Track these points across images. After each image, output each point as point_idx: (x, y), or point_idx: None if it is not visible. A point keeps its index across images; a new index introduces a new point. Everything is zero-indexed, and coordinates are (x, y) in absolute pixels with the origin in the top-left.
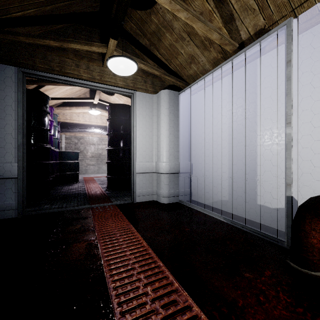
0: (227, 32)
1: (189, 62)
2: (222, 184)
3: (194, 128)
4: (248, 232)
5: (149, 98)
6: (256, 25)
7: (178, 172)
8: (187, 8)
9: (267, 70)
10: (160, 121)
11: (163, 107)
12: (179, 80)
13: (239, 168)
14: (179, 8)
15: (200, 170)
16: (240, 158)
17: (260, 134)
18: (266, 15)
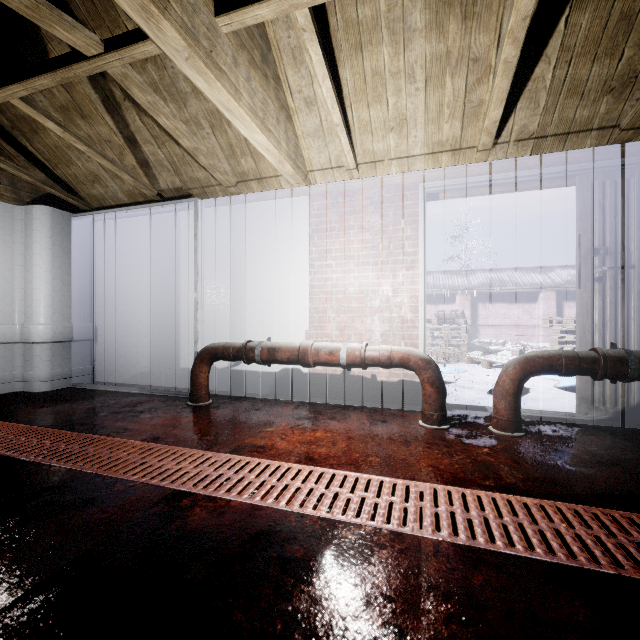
0: (144, 174)
1: (92, 180)
2: (142, 352)
3: (100, 272)
4: (165, 396)
5: (5, 210)
6: (174, 183)
7: (70, 340)
8: (88, 143)
9: (188, 228)
10: (32, 255)
11: (39, 233)
12: (73, 197)
13: (163, 330)
14: (77, 141)
15: (111, 335)
16: (164, 318)
17: (182, 293)
18: (182, 179)
